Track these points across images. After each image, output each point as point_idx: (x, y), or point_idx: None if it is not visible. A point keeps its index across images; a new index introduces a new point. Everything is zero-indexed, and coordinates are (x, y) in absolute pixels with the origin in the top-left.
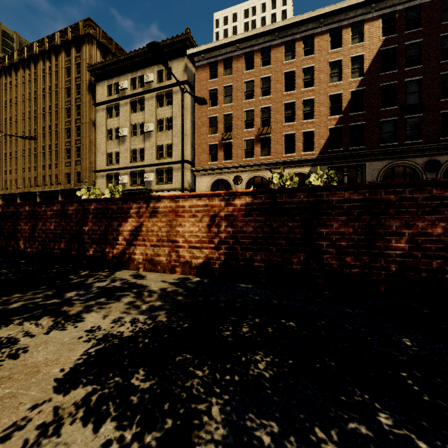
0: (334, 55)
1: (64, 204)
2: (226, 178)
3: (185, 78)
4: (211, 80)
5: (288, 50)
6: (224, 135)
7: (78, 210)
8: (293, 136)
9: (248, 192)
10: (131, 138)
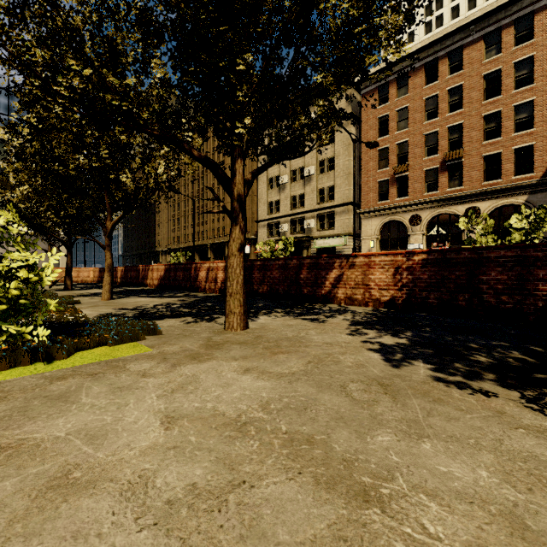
0: None
1: (286, 260)
2: (400, 219)
3: (349, 110)
4: (381, 106)
5: (489, 43)
6: (397, 168)
7: (296, 264)
8: (498, 156)
9: (424, 251)
10: (291, 185)
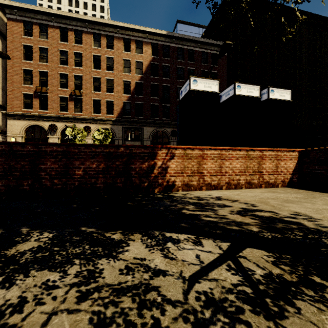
0: (126, 55)
1: None
2: (42, 125)
3: None
4: (26, 37)
5: (95, 39)
6: (39, 88)
7: None
8: (100, 101)
9: None
10: None
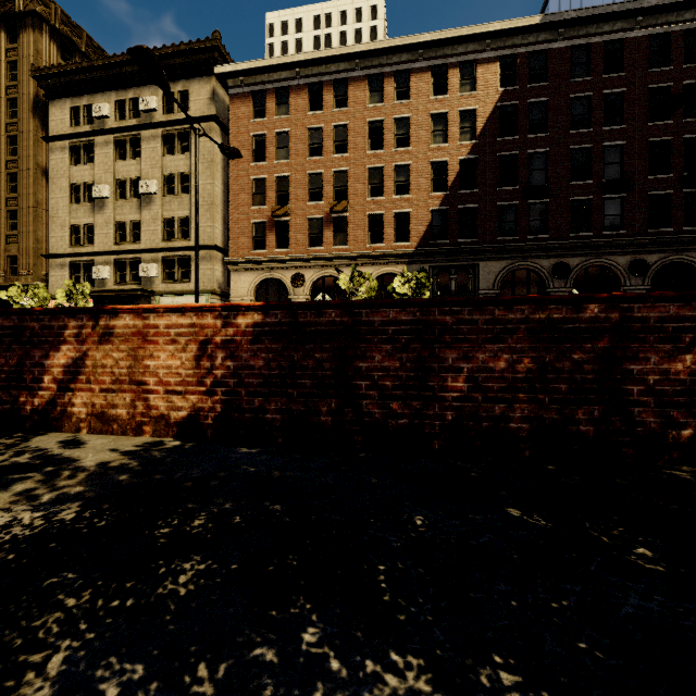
0: (437, 105)
1: None
2: (280, 277)
3: (212, 111)
4: (256, 120)
5: (373, 88)
6: (276, 209)
7: None
8: (381, 217)
9: (256, 305)
10: (117, 203)
